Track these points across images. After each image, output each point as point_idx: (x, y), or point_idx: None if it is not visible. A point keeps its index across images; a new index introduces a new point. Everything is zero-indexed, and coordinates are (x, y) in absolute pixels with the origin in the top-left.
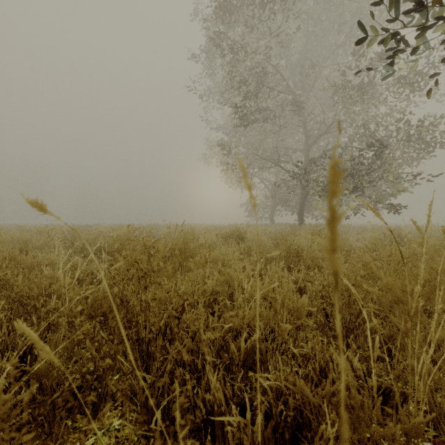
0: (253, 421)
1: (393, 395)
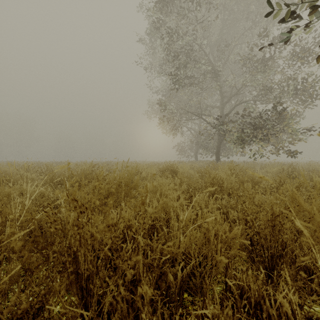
0: None
1: None
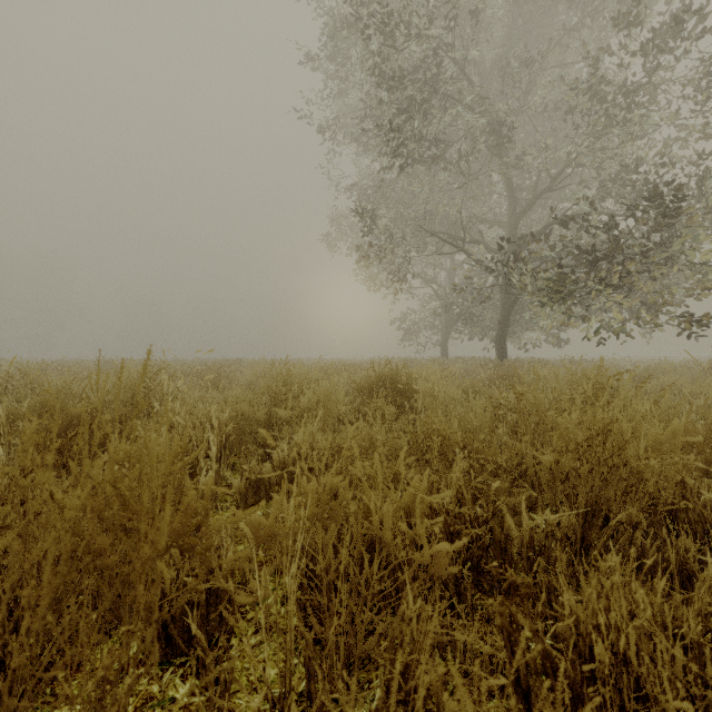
0: None
1: None
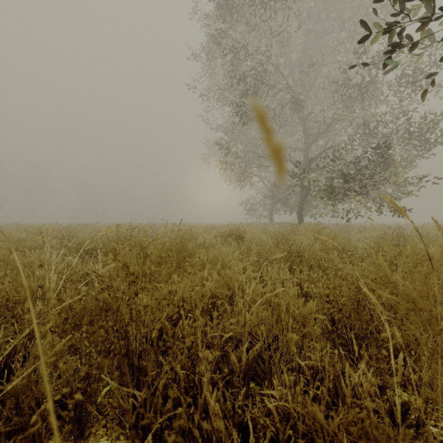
0: (256, 441)
1: (421, 422)
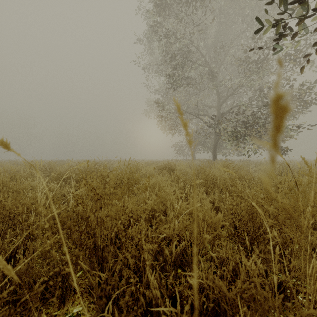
0: (181, 307)
1: (290, 291)
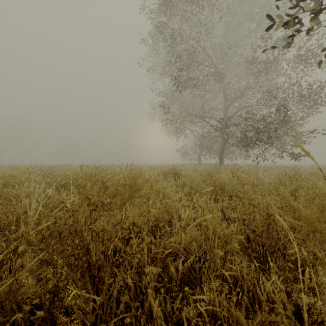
0: None
1: (324, 325)
